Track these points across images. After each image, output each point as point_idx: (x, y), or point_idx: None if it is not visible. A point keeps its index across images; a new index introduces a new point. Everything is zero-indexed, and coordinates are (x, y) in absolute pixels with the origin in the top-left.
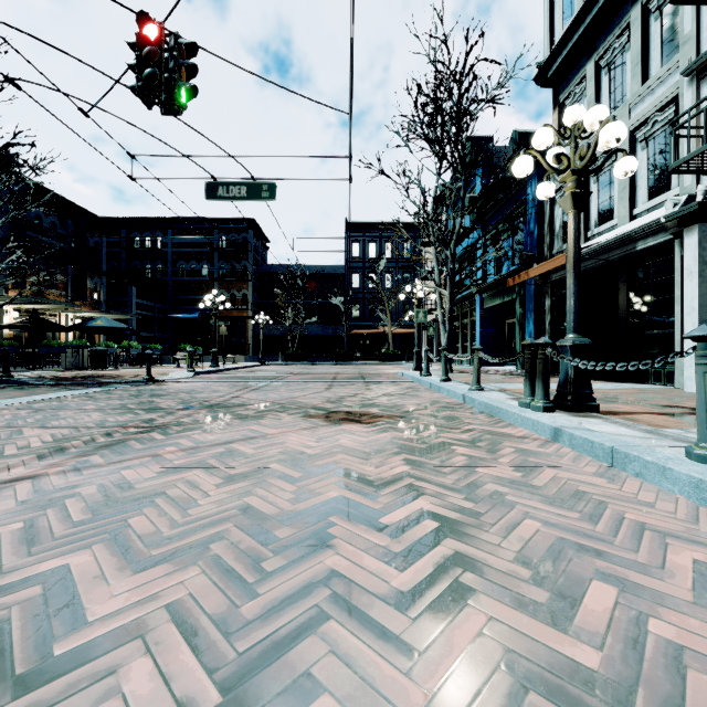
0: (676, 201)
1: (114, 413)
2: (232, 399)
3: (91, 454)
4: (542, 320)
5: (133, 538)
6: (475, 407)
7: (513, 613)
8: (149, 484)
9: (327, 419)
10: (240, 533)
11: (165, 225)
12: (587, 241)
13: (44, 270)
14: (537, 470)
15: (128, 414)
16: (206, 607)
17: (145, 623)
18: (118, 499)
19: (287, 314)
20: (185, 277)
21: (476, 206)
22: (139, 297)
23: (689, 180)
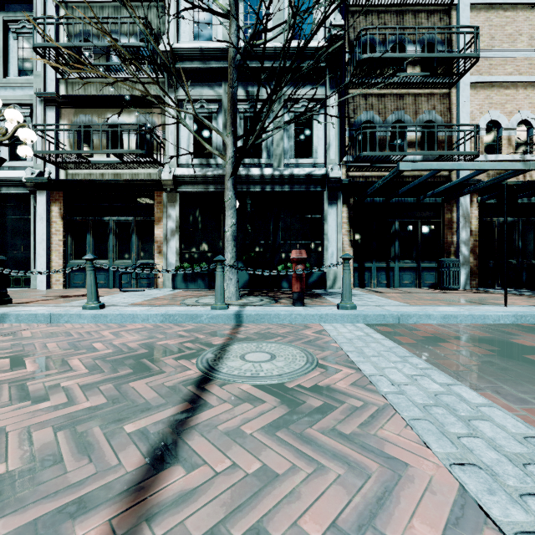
0: (33, 171)
1: None
2: None
3: None
4: None
5: None
6: None
7: (82, 356)
8: None
9: None
10: None
11: None
12: None
13: None
14: (17, 333)
15: None
16: None
17: None
18: None
19: None
20: None
21: None
22: None
23: (40, 161)
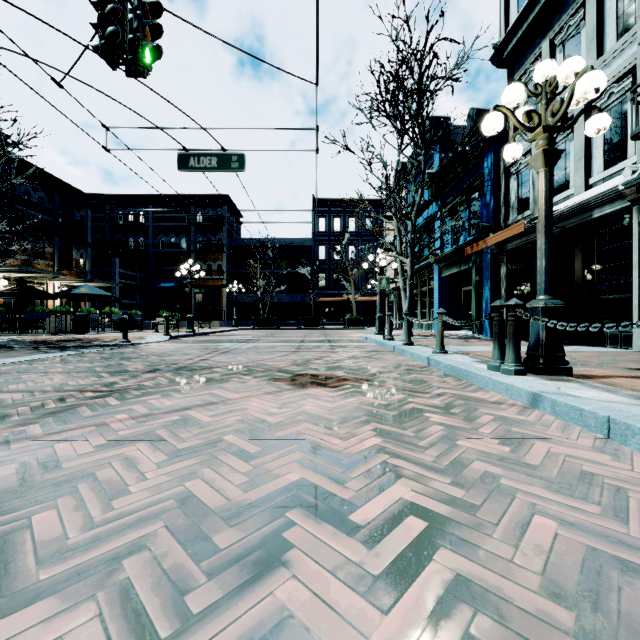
0: (635, 168)
1: (78, 376)
2: (200, 362)
3: (32, 423)
4: (498, 287)
5: (26, 548)
6: (441, 369)
7: None
8: (80, 462)
9: (292, 382)
10: (169, 538)
11: (146, 202)
12: None
13: (33, 241)
14: (525, 442)
15: (92, 377)
16: None
17: None
18: (35, 484)
19: (259, 283)
20: (164, 249)
21: (434, 181)
22: (122, 267)
23: None
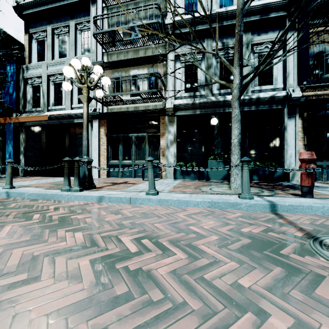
0: (91, 109)
1: None
2: None
3: None
4: (19, 146)
5: None
6: (25, 197)
7: (200, 241)
8: None
9: None
10: (103, 316)
11: None
12: (48, 111)
13: None
14: (120, 212)
15: None
16: (191, 328)
17: None
18: None
19: None
20: None
21: None
22: None
23: (94, 103)
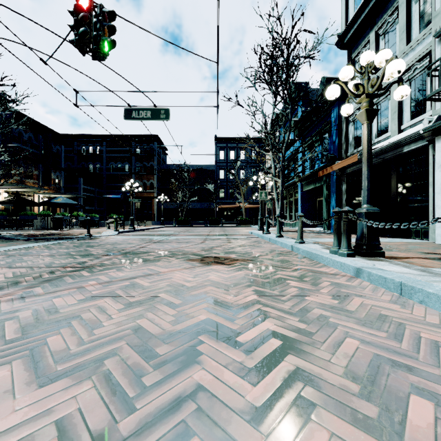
0: (430, 119)
1: (60, 258)
2: (140, 248)
3: (35, 286)
4: (341, 198)
5: (46, 354)
6: (300, 253)
7: (350, 429)
8: (70, 309)
9: (201, 261)
10: (130, 349)
11: (101, 139)
12: None
13: (24, 167)
14: (348, 298)
15: (69, 258)
16: (89, 422)
17: (34, 440)
18: (45, 321)
19: (178, 195)
20: (114, 172)
21: (298, 126)
22: (85, 184)
23: (439, 106)
